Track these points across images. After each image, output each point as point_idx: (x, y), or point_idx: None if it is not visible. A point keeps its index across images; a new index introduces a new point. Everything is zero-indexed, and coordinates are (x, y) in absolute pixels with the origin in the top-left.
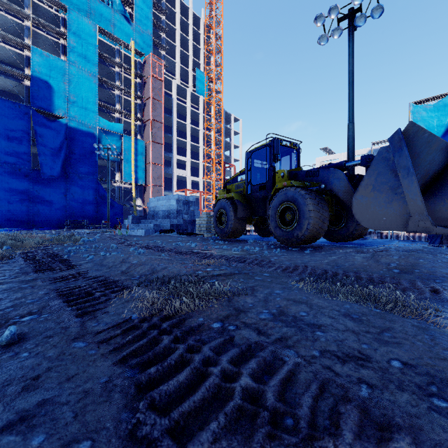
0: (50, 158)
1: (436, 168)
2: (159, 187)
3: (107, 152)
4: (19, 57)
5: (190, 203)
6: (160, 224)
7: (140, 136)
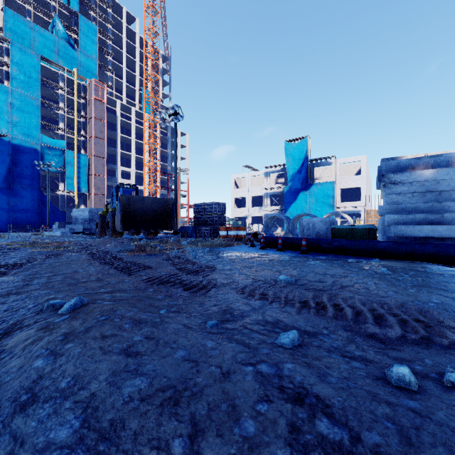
0: None
1: (163, 206)
2: (101, 195)
3: (47, 168)
4: None
5: None
6: (77, 228)
7: (84, 150)
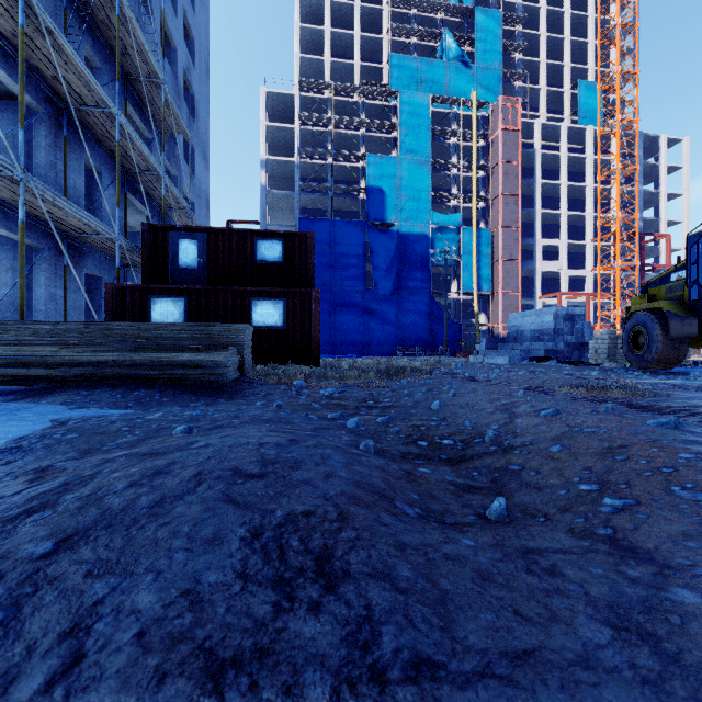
0: (382, 275)
1: None
2: (512, 294)
3: (444, 257)
4: (355, 170)
5: (576, 317)
6: (528, 349)
7: (483, 223)
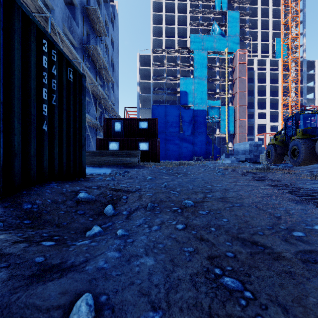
0: (186, 127)
1: None
2: (243, 134)
3: (212, 120)
4: (175, 84)
5: (258, 145)
6: (240, 157)
7: (231, 103)
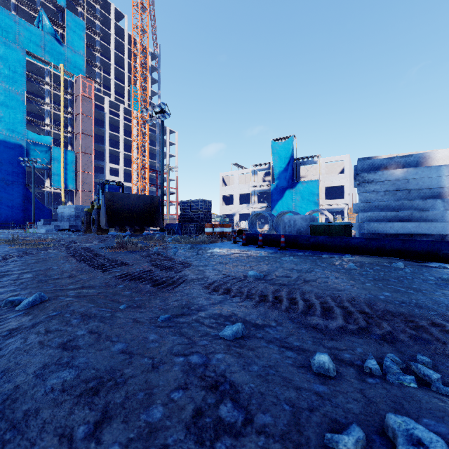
0: None
1: (149, 203)
2: (89, 192)
3: (33, 164)
4: None
5: None
6: (63, 225)
7: (71, 146)
